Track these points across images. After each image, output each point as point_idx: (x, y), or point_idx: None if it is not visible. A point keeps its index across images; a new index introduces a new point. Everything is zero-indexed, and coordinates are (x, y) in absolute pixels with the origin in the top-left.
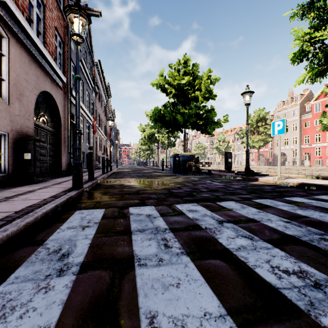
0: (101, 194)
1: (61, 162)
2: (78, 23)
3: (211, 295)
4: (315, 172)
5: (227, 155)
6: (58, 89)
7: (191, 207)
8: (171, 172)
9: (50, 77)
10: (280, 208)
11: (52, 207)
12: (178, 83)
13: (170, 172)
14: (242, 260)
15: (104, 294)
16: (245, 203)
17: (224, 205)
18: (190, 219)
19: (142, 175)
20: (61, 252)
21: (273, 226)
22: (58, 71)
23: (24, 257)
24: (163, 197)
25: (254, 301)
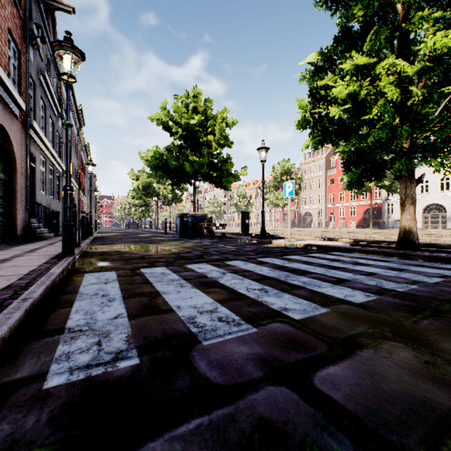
0: (99, 260)
1: (17, 223)
2: (69, 60)
3: (209, 299)
4: (338, 234)
5: (244, 215)
6: (12, 119)
7: (201, 266)
8: (177, 236)
9: (3, 101)
10: (275, 263)
11: (62, 270)
12: (186, 122)
13: (176, 236)
14: (231, 287)
15: (147, 304)
16: (249, 261)
17: (231, 263)
18: (200, 273)
19: (139, 240)
20: (100, 294)
21: (261, 273)
22: (15, 94)
23: (71, 298)
24: (172, 260)
25: (231, 298)
